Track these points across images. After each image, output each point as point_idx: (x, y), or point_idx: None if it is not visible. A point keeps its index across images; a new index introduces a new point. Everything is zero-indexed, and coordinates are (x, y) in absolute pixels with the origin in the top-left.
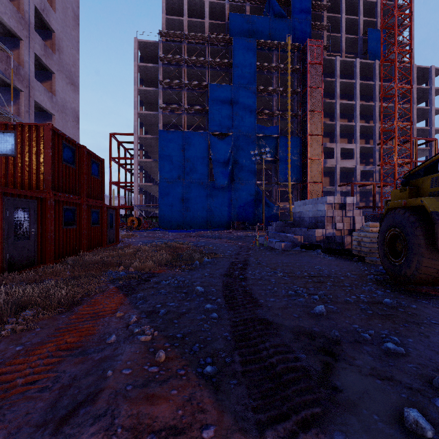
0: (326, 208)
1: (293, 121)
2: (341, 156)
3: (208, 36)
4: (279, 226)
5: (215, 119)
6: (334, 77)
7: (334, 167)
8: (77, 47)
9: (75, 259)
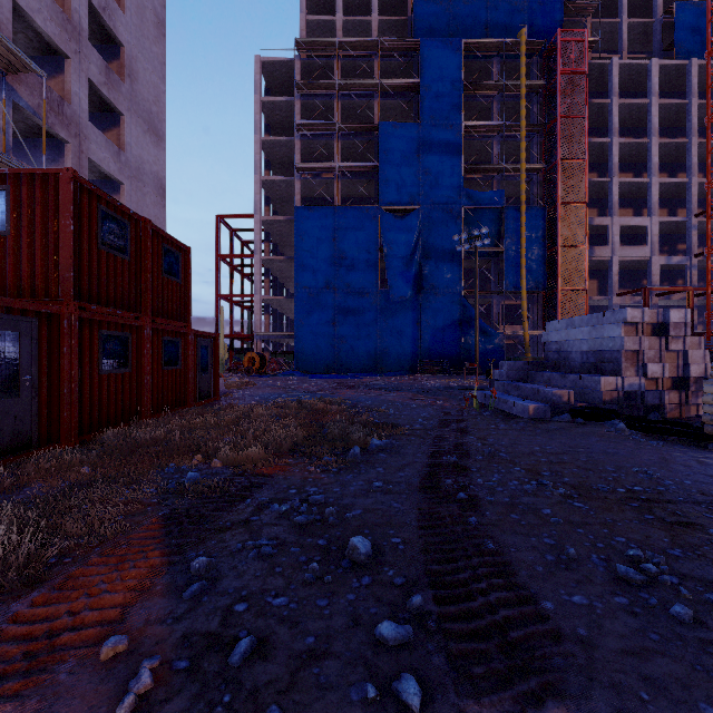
0: (625, 332)
1: (529, 180)
2: (621, 240)
3: (377, 40)
4: (515, 370)
5: (389, 182)
6: (607, 98)
7: (608, 261)
8: (162, 73)
9: (120, 434)
